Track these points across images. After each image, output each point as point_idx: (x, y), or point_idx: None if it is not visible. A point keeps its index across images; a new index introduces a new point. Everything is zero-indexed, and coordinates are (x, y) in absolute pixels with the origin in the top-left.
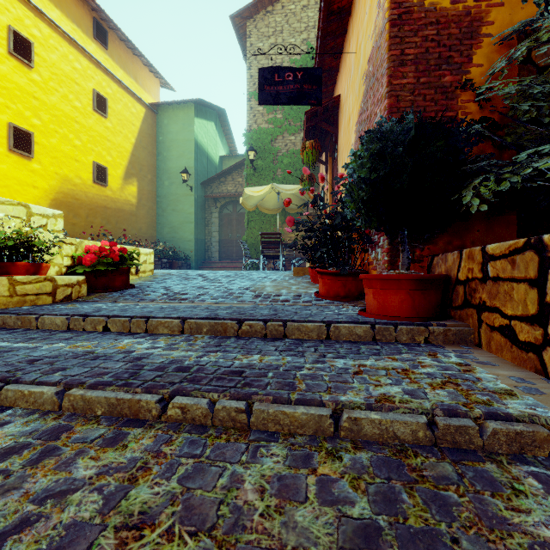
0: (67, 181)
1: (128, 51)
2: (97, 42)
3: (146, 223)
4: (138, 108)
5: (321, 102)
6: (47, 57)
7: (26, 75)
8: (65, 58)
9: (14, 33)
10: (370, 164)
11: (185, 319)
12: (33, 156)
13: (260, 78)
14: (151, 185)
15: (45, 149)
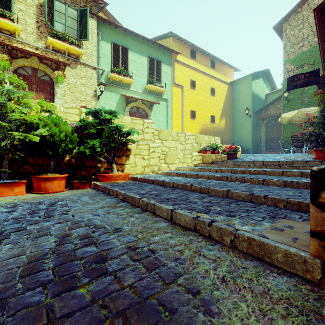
0: (203, 124)
1: (221, 65)
2: (211, 68)
3: (228, 135)
4: (225, 86)
5: (319, 82)
6: (198, 83)
7: (193, 92)
8: (203, 80)
9: (191, 81)
10: (323, 118)
11: (263, 161)
12: (195, 118)
13: (288, 81)
14: (230, 118)
15: (198, 115)
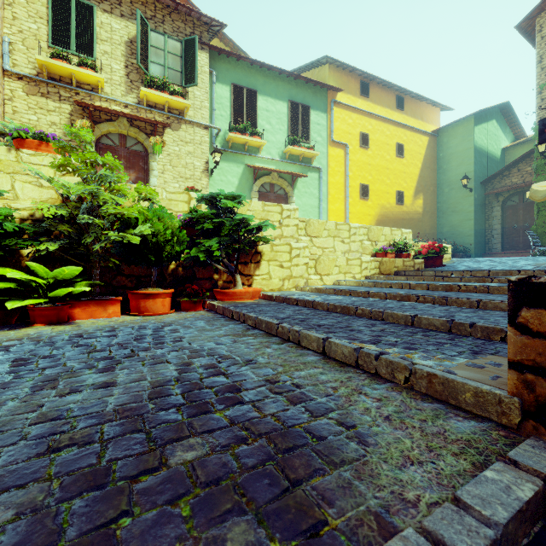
0: (383, 208)
1: (416, 102)
2: (398, 110)
3: (429, 225)
4: (423, 139)
5: None
6: (374, 138)
7: (365, 154)
8: (382, 132)
9: (361, 134)
10: None
11: (489, 270)
12: (368, 198)
13: (540, 126)
14: (433, 195)
15: (373, 192)
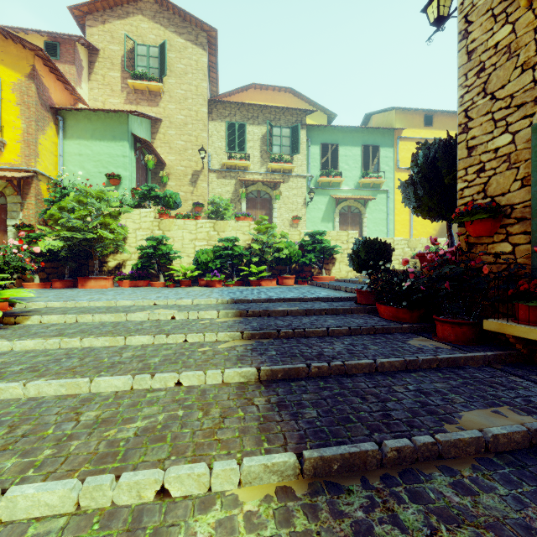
0: None
1: None
2: None
3: None
4: None
5: None
6: None
7: None
8: None
9: None
10: None
11: None
12: None
13: None
14: None
15: None
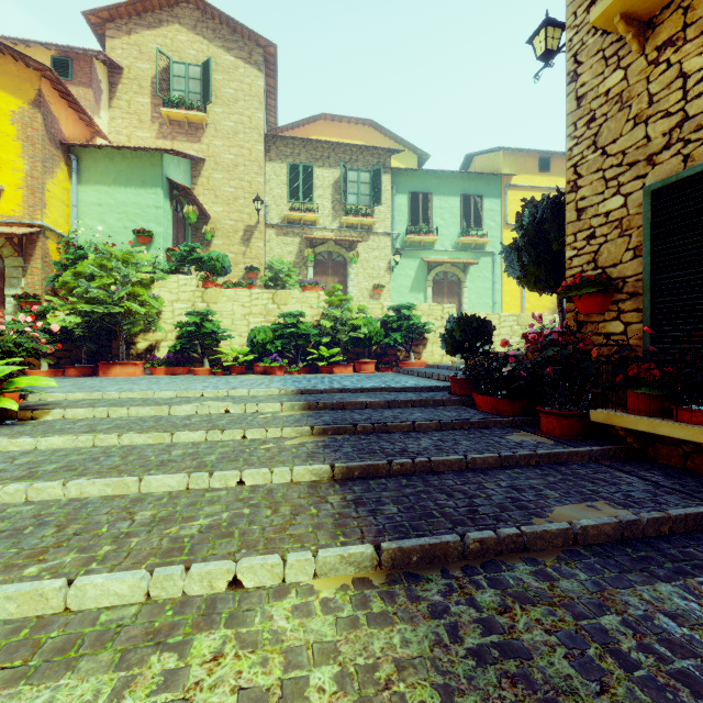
0: None
1: None
2: None
3: None
4: None
5: None
6: None
7: None
8: None
9: None
10: None
11: None
12: None
13: None
14: None
15: None
